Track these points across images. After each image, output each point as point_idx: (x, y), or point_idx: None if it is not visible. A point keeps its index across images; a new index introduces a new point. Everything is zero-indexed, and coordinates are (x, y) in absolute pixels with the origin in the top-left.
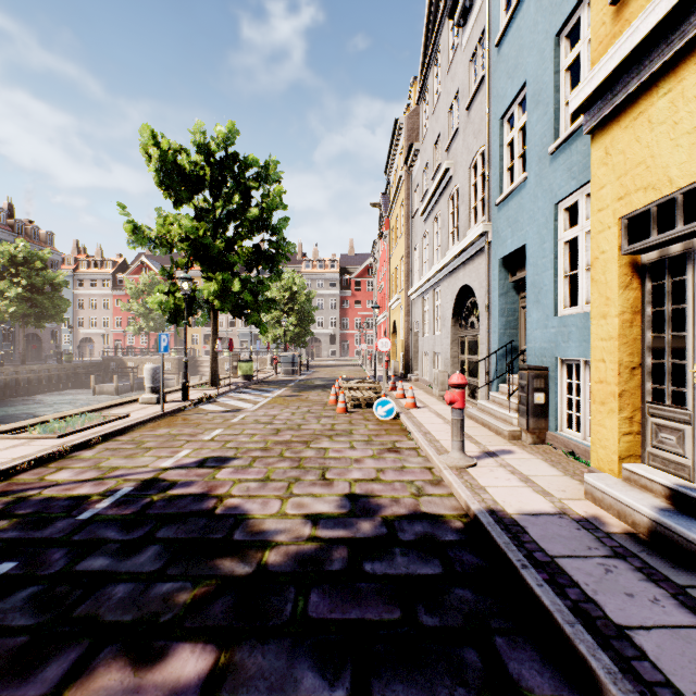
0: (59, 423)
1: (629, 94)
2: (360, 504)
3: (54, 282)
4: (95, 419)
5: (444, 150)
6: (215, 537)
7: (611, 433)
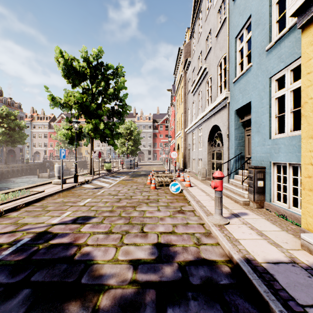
0: (5, 196)
1: None
2: (163, 251)
3: (20, 125)
4: (25, 193)
5: (203, 59)
6: (69, 281)
7: None
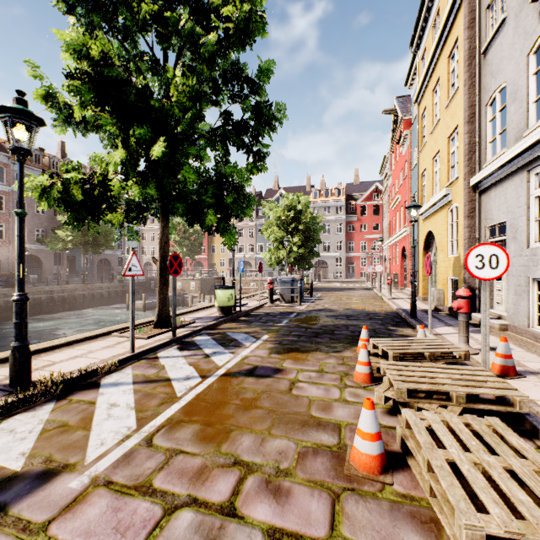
0: None
1: None
2: None
3: None
4: None
5: None
6: None
7: None
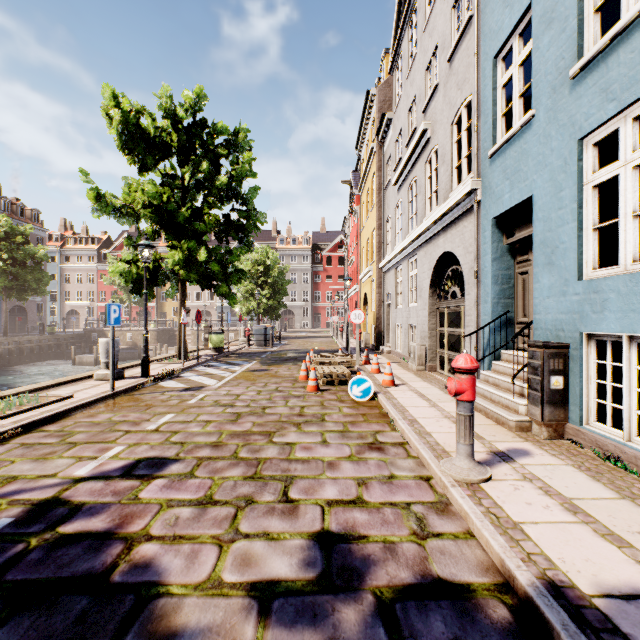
0: None
1: None
2: (337, 556)
3: (36, 256)
4: (29, 401)
5: (420, 113)
6: None
7: None
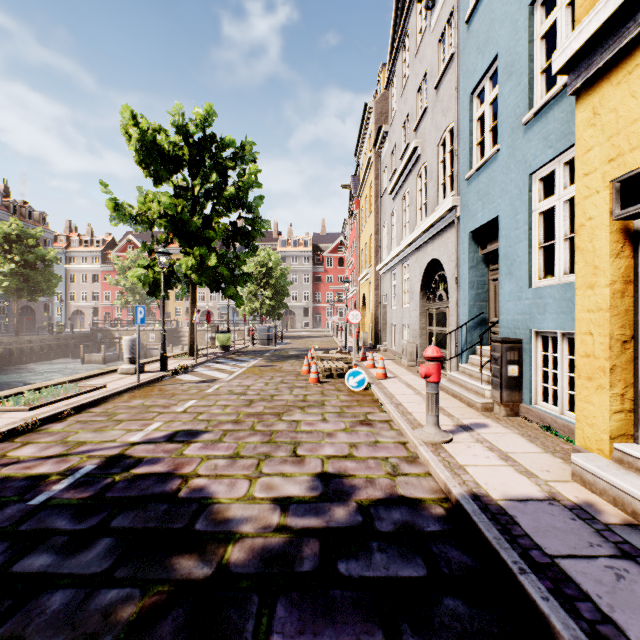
0: (34, 394)
1: (623, 45)
2: (333, 485)
3: (46, 258)
4: (71, 390)
5: (412, 130)
6: (175, 527)
7: (600, 410)
